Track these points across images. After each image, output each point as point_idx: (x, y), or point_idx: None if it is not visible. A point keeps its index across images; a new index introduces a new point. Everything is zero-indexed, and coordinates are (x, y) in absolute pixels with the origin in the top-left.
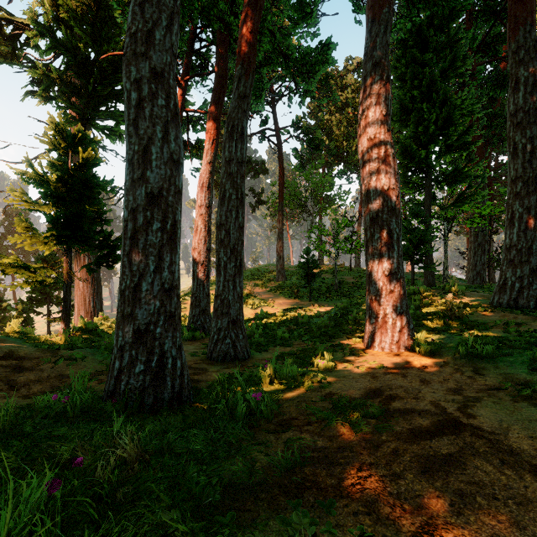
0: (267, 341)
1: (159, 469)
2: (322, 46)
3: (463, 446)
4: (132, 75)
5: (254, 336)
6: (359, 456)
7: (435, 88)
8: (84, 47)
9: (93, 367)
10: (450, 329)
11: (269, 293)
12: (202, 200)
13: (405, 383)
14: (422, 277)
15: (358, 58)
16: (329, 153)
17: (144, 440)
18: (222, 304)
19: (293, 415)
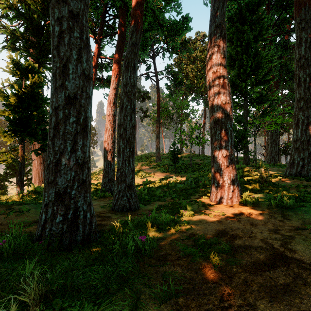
0: (150, 198)
1: (59, 309)
2: (183, 19)
3: (294, 277)
4: (56, 14)
5: (142, 195)
6: (219, 287)
7: (250, 46)
8: (37, 18)
9: (34, 217)
10: (263, 190)
11: (151, 169)
12: (110, 112)
13: (241, 225)
14: (241, 159)
15: (203, 32)
16: (186, 87)
17: (52, 280)
18: (121, 175)
19: (167, 251)
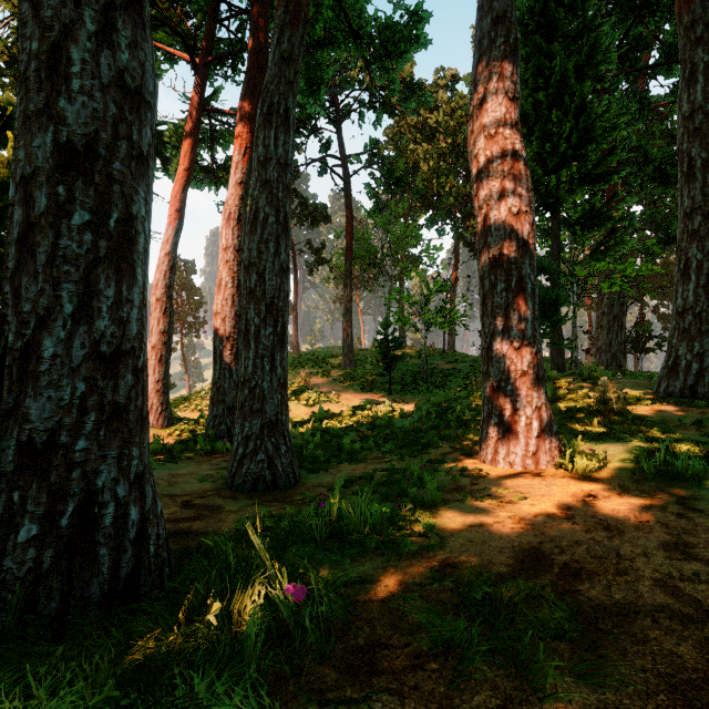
0: (327, 454)
1: None
2: (410, 16)
3: None
4: None
5: (308, 447)
6: None
7: (568, 90)
8: None
9: None
10: (613, 432)
11: (332, 384)
12: (229, 240)
13: (580, 532)
14: None
15: (452, 69)
16: (415, 192)
17: None
18: (252, 395)
19: (378, 633)
